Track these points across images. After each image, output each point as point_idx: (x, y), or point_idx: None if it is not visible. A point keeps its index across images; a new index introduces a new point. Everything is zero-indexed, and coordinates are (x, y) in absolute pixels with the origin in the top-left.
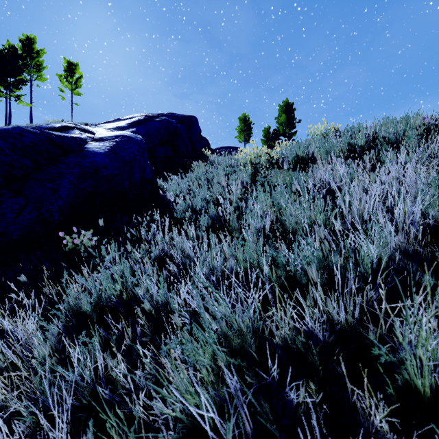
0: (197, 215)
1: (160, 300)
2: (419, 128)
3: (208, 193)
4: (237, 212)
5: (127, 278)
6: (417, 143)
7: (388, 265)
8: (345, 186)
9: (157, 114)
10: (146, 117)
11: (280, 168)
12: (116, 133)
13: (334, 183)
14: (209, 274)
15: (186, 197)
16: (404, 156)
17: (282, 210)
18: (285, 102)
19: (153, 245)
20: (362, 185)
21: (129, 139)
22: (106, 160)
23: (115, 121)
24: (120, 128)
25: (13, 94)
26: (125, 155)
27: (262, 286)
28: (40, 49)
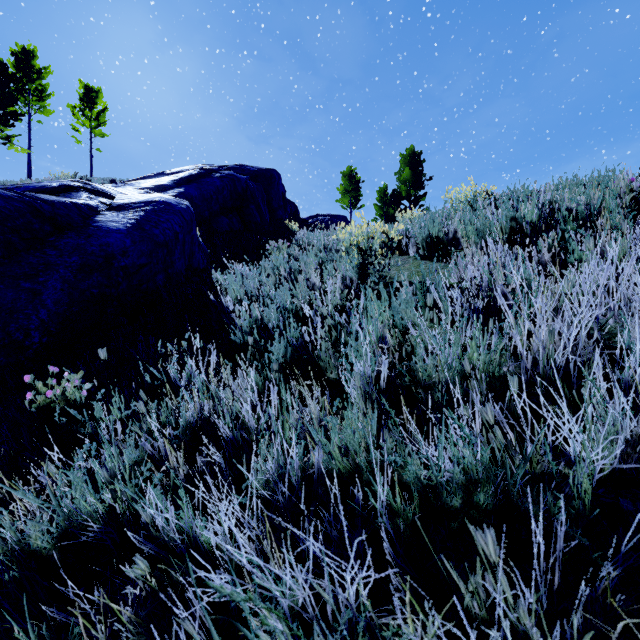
0: (269, 336)
1: (177, 538)
2: (627, 197)
3: (288, 297)
4: (335, 334)
5: (126, 477)
6: (623, 220)
7: (614, 469)
8: (522, 305)
9: (219, 166)
10: (201, 171)
11: (404, 253)
12: (148, 197)
13: (502, 299)
14: (279, 464)
15: (251, 306)
16: (617, 249)
17: (409, 335)
18: (410, 150)
19: (184, 405)
20: (551, 303)
21: (167, 207)
22: (127, 241)
23: (156, 177)
24: (160, 188)
25: (1, 134)
26: (158, 233)
27: (375, 498)
28: (44, 67)
